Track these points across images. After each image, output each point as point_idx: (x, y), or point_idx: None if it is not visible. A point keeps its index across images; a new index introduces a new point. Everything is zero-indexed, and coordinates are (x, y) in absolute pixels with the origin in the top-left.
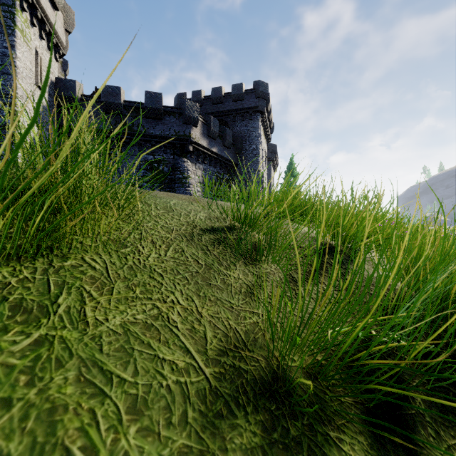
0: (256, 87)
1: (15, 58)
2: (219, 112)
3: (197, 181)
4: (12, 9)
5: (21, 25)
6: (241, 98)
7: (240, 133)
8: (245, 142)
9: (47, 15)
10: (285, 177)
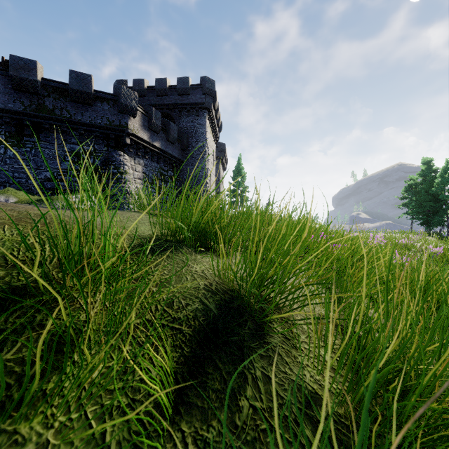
0: (203, 83)
1: None
2: (163, 105)
3: (137, 177)
4: None
5: None
6: (187, 93)
7: (186, 129)
8: (191, 138)
9: None
10: (233, 176)
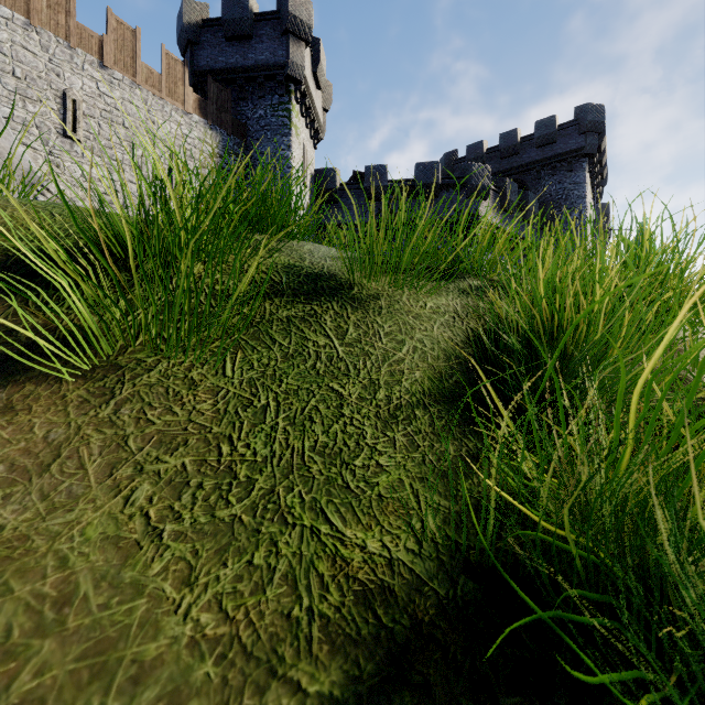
0: (581, 116)
1: (291, 159)
2: (511, 170)
3: None
4: (289, 106)
5: (295, 120)
6: (551, 140)
7: (549, 196)
8: (558, 209)
9: (313, 100)
10: None
